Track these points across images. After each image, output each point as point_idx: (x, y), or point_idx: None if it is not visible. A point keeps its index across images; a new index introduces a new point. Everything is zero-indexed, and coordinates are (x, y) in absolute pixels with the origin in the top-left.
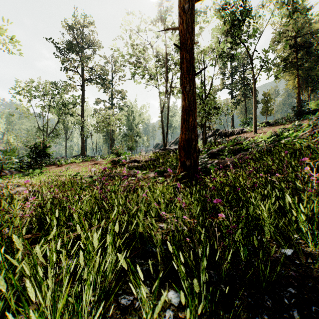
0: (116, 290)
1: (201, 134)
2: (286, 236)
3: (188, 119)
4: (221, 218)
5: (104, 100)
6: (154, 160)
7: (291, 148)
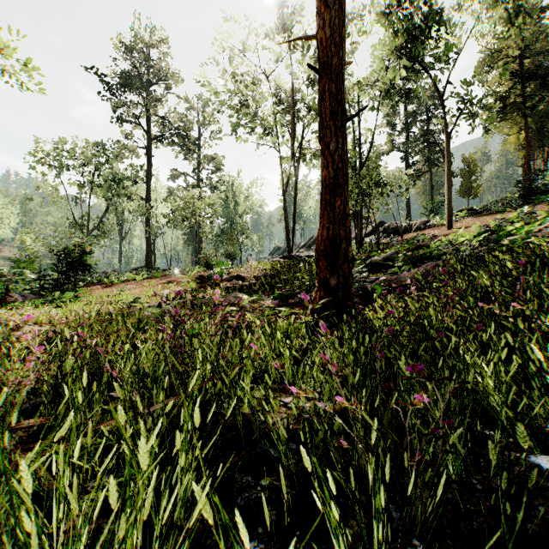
0: (195, 547)
1: (353, 231)
2: (532, 425)
3: (333, 201)
4: (420, 404)
5: (185, 173)
6: (271, 275)
7: (524, 254)
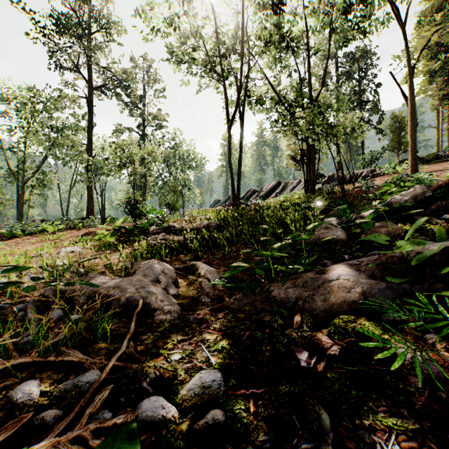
0: None
1: (290, 183)
2: None
3: None
4: None
5: (130, 128)
6: (216, 226)
7: None
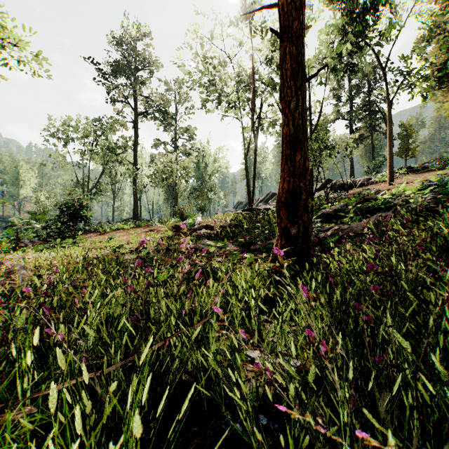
0: None
1: None
2: None
3: (293, 156)
4: None
5: (165, 142)
6: (235, 225)
7: None
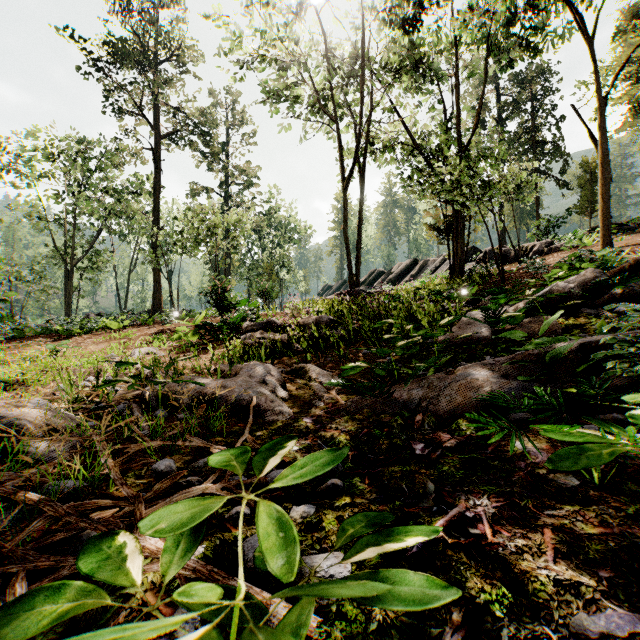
0: None
1: (431, 262)
2: None
3: None
4: None
5: (209, 188)
6: (328, 322)
7: None
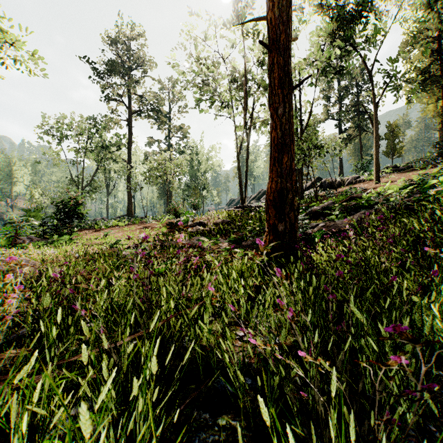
0: None
1: None
2: None
3: (280, 158)
4: (394, 364)
5: (158, 140)
6: (227, 222)
7: None
